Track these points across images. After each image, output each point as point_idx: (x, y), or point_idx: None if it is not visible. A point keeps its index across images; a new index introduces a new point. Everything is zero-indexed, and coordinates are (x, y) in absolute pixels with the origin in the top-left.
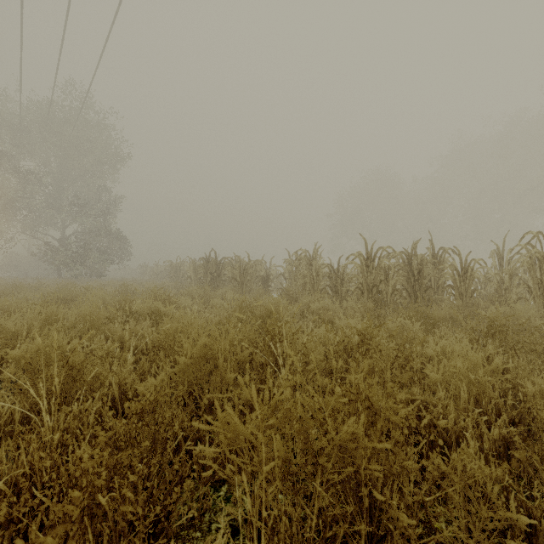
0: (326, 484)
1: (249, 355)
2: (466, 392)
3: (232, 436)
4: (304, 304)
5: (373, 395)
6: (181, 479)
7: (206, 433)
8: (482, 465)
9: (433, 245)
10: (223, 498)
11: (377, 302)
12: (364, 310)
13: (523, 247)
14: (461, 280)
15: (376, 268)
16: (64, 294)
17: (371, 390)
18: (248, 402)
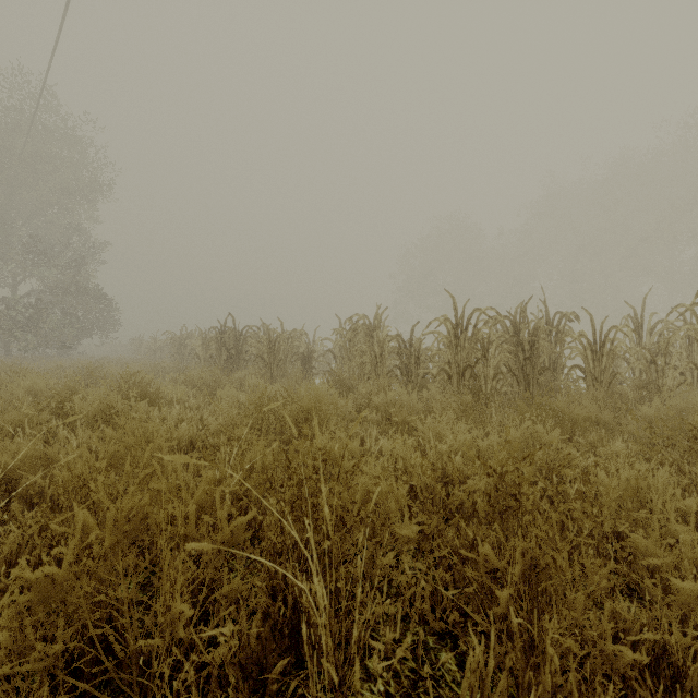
0: None
1: (249, 522)
2: None
3: None
4: (363, 395)
5: None
6: None
7: None
8: None
9: (547, 307)
10: None
11: (473, 391)
12: (458, 406)
13: (688, 309)
14: (595, 358)
15: (471, 340)
16: None
17: None
18: (236, 656)
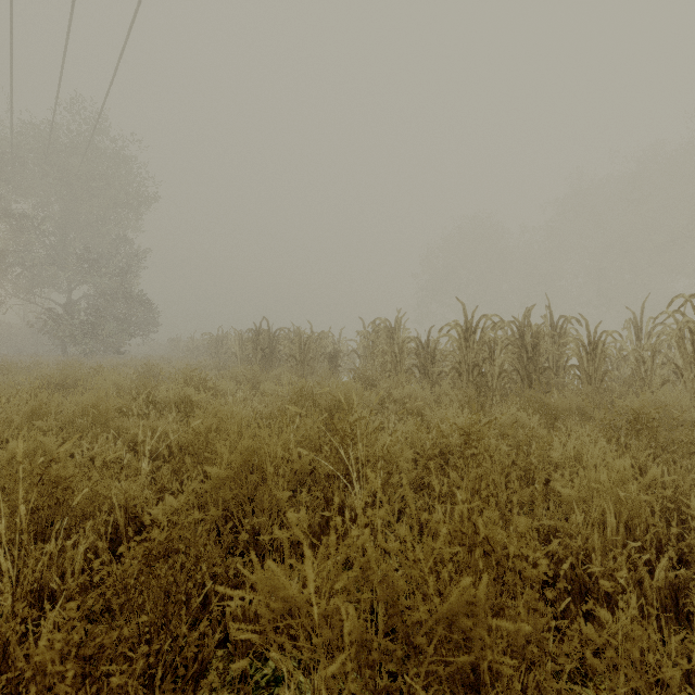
0: (426, 677)
1: (310, 463)
2: (613, 516)
3: (278, 607)
4: (384, 390)
5: (494, 535)
6: (202, 666)
7: (246, 581)
8: (654, 636)
9: (551, 312)
10: (269, 679)
11: (480, 387)
12: (463, 398)
13: (670, 315)
14: (589, 359)
15: (479, 342)
16: (65, 377)
17: (492, 527)
18: (308, 529)
